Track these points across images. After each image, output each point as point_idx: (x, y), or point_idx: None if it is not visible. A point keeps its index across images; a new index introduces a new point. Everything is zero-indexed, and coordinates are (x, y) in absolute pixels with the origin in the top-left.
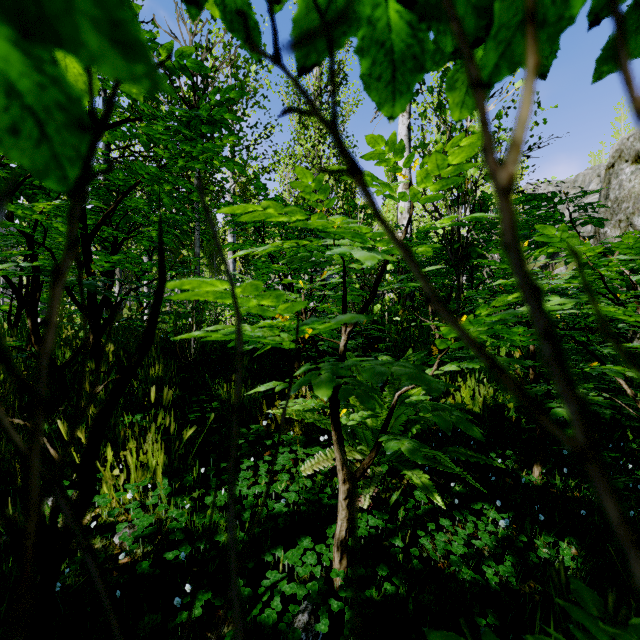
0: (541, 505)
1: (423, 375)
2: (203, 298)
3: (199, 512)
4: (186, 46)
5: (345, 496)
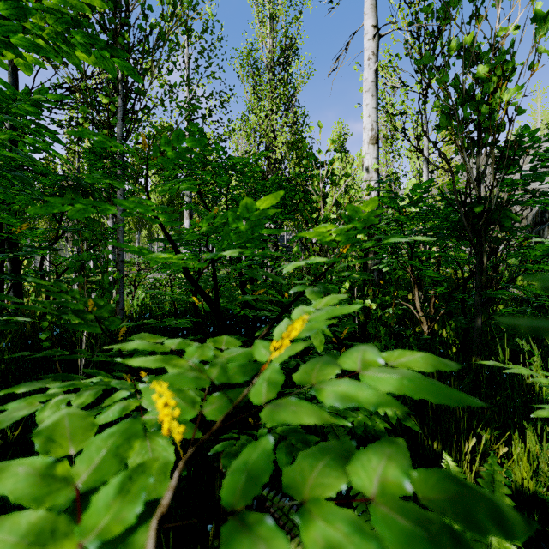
0: None
1: None
2: None
3: None
4: None
5: None
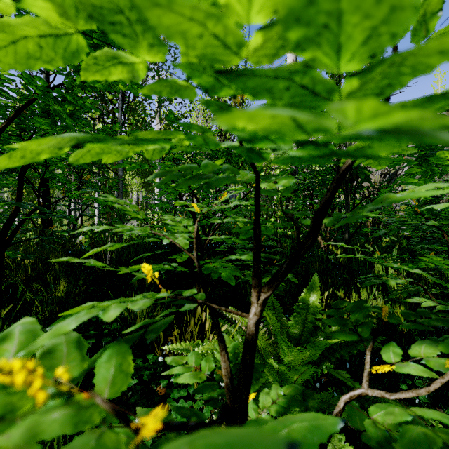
0: None
1: None
2: None
3: None
4: None
5: None
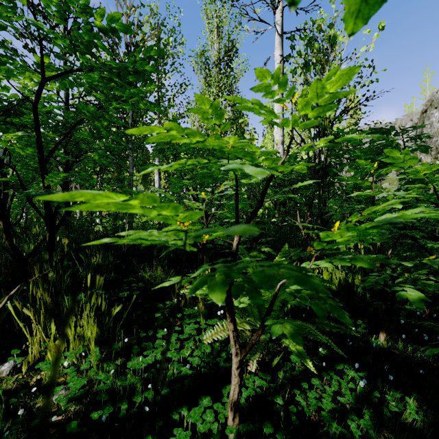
0: (388, 365)
1: (309, 279)
2: (105, 209)
3: (122, 375)
4: (115, 12)
5: (237, 366)
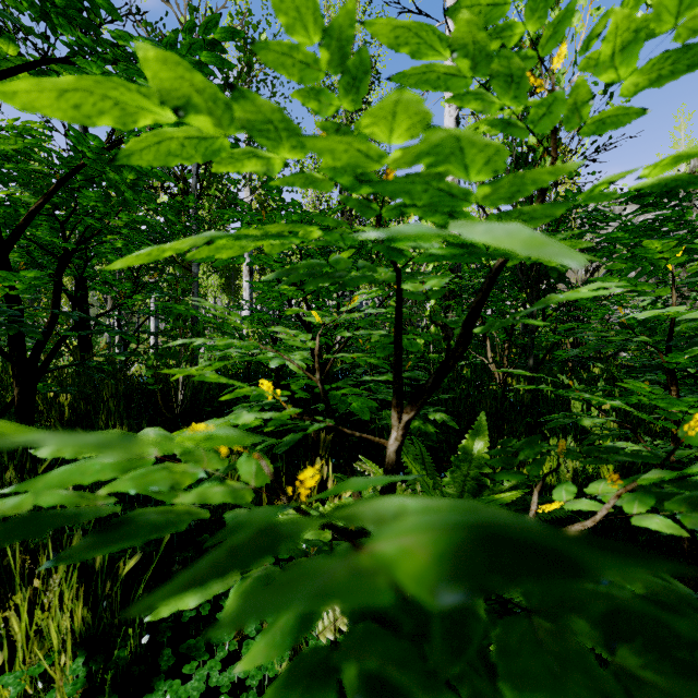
0: None
1: None
2: None
3: None
4: None
5: None
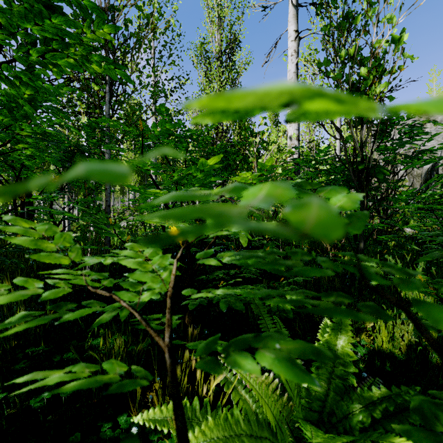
0: None
1: None
2: None
3: None
4: None
5: None
